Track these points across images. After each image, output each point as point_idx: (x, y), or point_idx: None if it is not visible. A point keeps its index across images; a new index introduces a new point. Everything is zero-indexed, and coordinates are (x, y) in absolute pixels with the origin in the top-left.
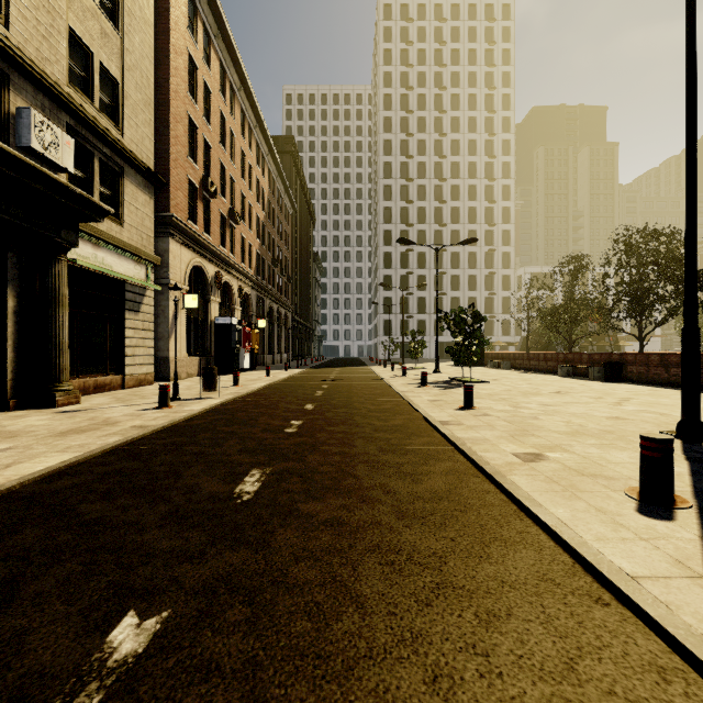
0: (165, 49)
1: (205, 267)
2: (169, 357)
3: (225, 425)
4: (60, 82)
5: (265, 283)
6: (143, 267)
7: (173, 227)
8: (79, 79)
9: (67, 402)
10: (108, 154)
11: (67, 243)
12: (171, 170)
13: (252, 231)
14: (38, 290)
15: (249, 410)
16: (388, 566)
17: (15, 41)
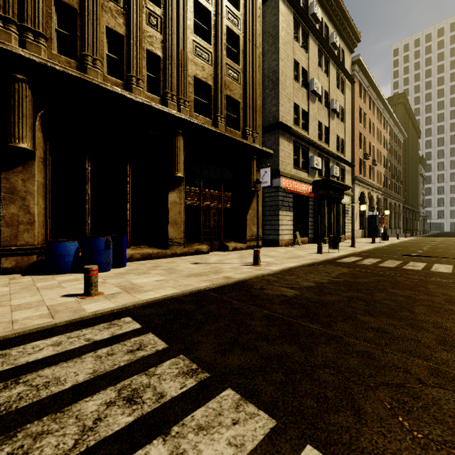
0: (352, 114)
1: (364, 191)
2: (354, 229)
3: (401, 247)
4: (335, 152)
5: (387, 190)
6: (348, 198)
7: (355, 180)
8: (336, 146)
9: (342, 241)
10: (342, 165)
11: (342, 198)
12: (355, 158)
13: (381, 165)
14: (336, 211)
15: (404, 245)
16: (450, 255)
17: (330, 149)
